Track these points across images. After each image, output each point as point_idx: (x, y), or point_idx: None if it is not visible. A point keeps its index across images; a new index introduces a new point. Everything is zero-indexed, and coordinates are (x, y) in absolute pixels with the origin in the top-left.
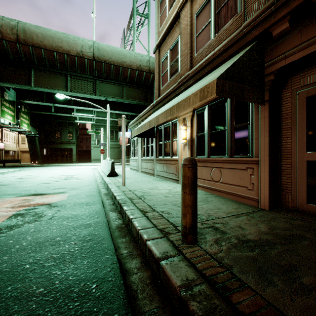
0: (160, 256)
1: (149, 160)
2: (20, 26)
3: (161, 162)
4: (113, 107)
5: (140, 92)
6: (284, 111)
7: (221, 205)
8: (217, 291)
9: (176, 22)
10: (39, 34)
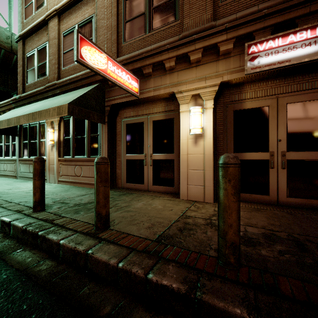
0: (11, 220)
1: (10, 160)
2: None
3: (26, 162)
4: None
5: None
6: (118, 129)
7: (77, 192)
8: (47, 222)
9: (44, 27)
10: None
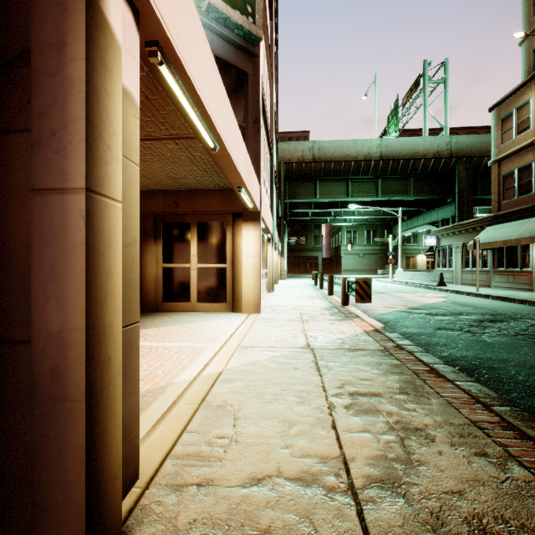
0: None
1: (480, 271)
2: (316, 146)
3: (504, 273)
4: (387, 203)
5: (433, 182)
6: None
7: None
8: None
9: (528, 148)
10: (330, 149)
